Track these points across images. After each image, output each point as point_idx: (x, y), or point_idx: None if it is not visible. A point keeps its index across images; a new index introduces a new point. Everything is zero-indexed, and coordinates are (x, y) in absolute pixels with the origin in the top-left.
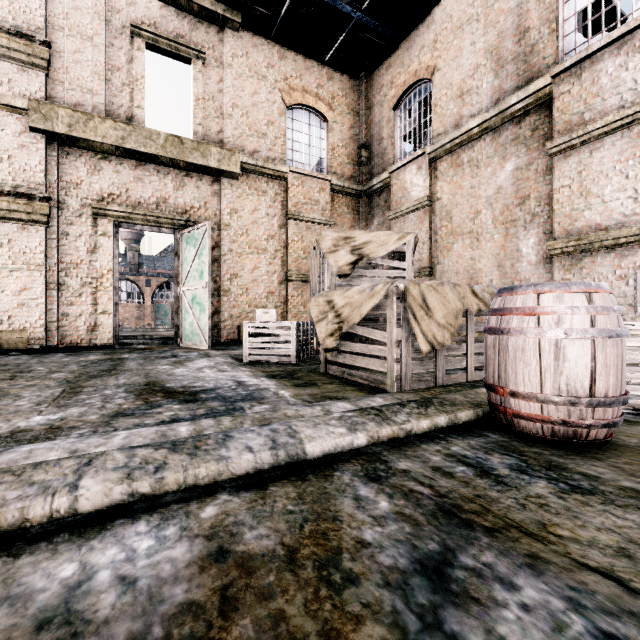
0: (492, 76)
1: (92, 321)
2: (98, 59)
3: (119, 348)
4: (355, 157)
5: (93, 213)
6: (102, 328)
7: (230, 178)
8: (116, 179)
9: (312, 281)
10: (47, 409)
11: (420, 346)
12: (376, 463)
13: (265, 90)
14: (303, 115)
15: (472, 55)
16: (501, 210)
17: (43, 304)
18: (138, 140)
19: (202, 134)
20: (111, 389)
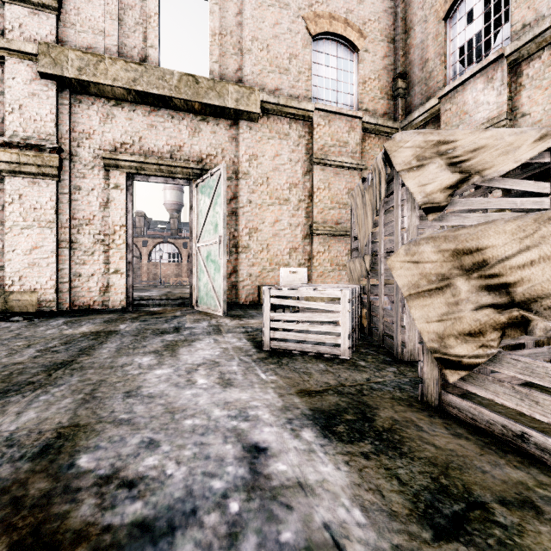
0: None
1: (104, 281)
2: None
3: (131, 311)
4: (389, 90)
5: (105, 164)
6: (114, 289)
7: (249, 120)
8: (129, 127)
9: (357, 228)
10: None
11: None
12: None
13: (287, 19)
14: (329, 46)
15: None
16: None
17: (54, 263)
18: (150, 81)
19: (219, 73)
20: None
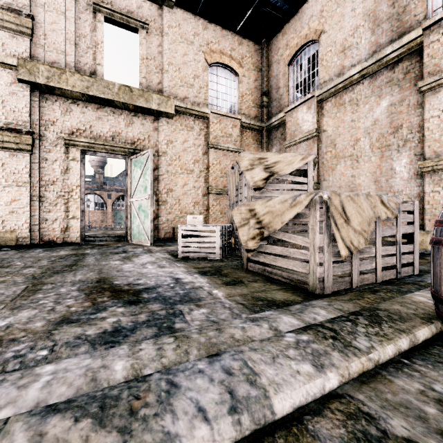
0: (369, 33)
1: (65, 224)
2: (69, 28)
3: (84, 244)
4: (258, 102)
5: (65, 143)
6: (72, 229)
7: (167, 117)
8: (82, 118)
9: (230, 193)
10: (0, 312)
11: (340, 251)
12: (360, 420)
13: (192, 52)
14: (220, 71)
15: (352, 19)
16: (377, 138)
17: (28, 211)
18: (99, 89)
19: (146, 85)
20: (66, 287)
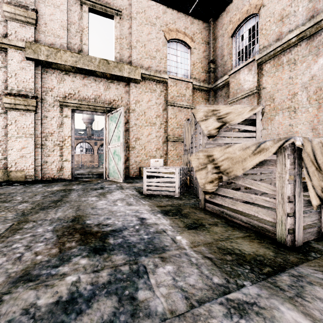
0: (307, 1)
1: (60, 165)
2: (63, 18)
3: (74, 180)
4: (206, 68)
5: (60, 105)
6: (65, 169)
7: (135, 83)
8: (72, 85)
9: (186, 141)
10: None
11: (311, 200)
12: None
13: (155, 31)
14: (176, 45)
15: None
16: (314, 91)
17: (33, 156)
18: (84, 62)
19: (119, 58)
20: (44, 226)
